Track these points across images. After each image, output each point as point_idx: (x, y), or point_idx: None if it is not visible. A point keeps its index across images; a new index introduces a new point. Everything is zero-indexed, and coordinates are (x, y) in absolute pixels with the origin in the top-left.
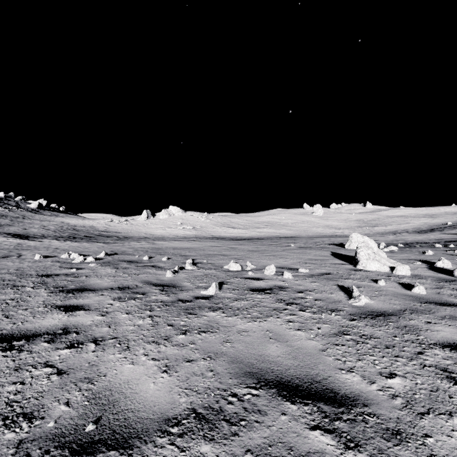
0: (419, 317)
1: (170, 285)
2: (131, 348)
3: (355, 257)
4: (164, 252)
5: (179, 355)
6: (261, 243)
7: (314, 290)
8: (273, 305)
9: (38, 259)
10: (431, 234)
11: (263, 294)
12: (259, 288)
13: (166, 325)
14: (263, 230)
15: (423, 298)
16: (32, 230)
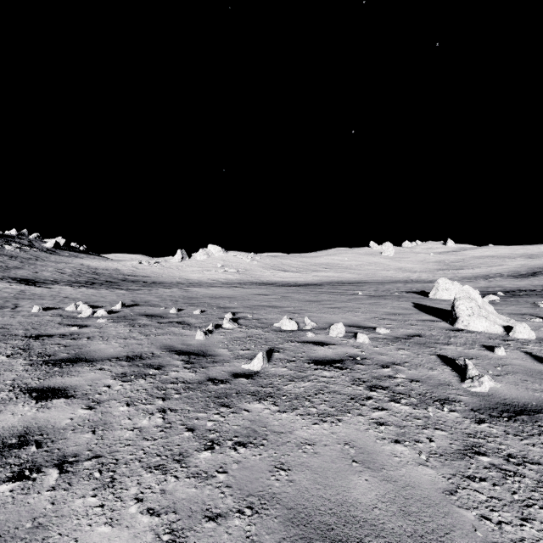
0: None
1: (199, 353)
2: (116, 483)
3: (453, 312)
4: (198, 302)
5: (197, 502)
6: (320, 291)
7: (405, 363)
8: (348, 389)
9: (36, 312)
10: (534, 279)
11: (332, 370)
12: (325, 359)
13: (183, 428)
14: (321, 273)
15: None
16: (44, 274)
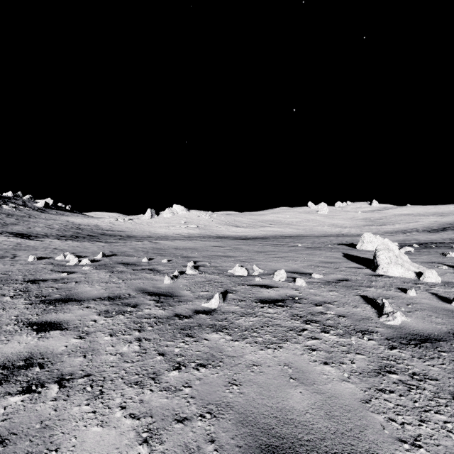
0: None
1: (167, 294)
2: (104, 395)
3: (374, 260)
4: (165, 253)
5: (168, 409)
6: (267, 243)
7: (334, 302)
8: (288, 323)
9: (31, 261)
10: (444, 233)
11: (275, 307)
12: (269, 299)
13: (155, 353)
14: (267, 229)
15: None
16: (36, 229)
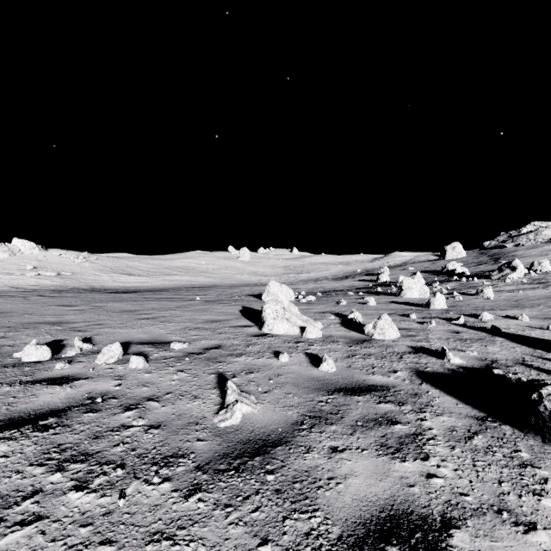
0: (322, 436)
1: None
2: None
3: (262, 316)
4: None
5: None
6: (156, 297)
7: (167, 394)
8: (6, 483)
9: None
10: (346, 281)
11: (24, 436)
12: (34, 414)
13: None
14: (174, 277)
15: (332, 380)
16: None
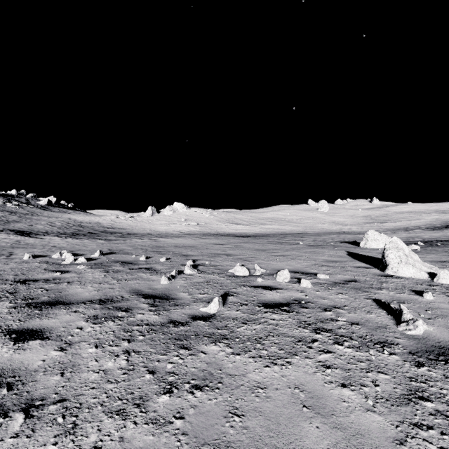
0: None
1: (163, 296)
2: (77, 429)
3: (383, 260)
4: (164, 251)
5: None
6: (267, 241)
7: (344, 306)
8: (295, 332)
9: (26, 259)
10: (448, 231)
11: (280, 313)
12: (273, 303)
13: (144, 371)
14: (267, 226)
15: None
16: (37, 227)
